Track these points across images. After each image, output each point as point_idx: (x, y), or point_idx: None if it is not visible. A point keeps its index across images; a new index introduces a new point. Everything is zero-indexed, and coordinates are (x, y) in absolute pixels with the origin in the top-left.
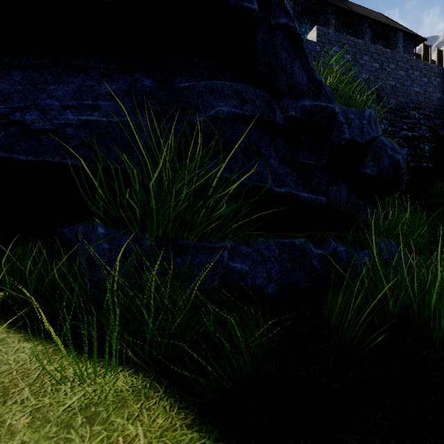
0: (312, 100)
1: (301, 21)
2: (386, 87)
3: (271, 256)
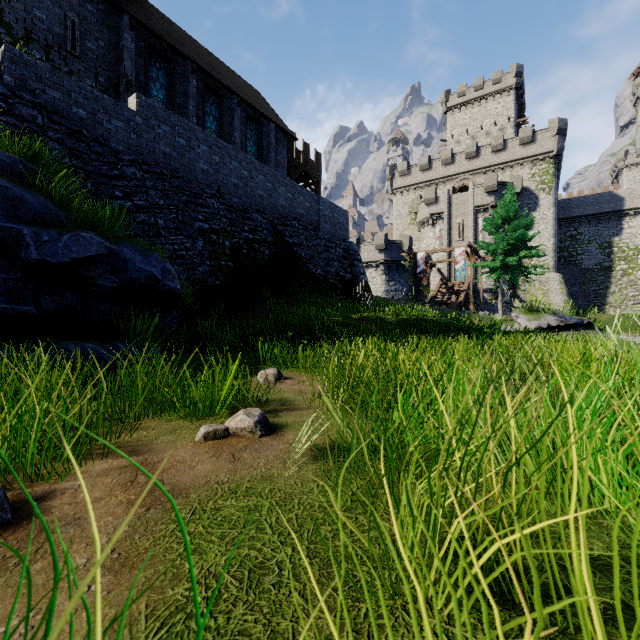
0: None
1: (151, 63)
2: (228, 183)
3: None
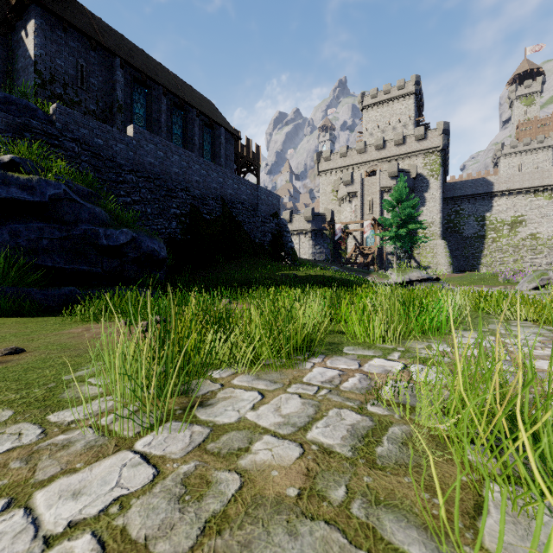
0: (87, 225)
1: (134, 90)
2: (192, 181)
3: (56, 294)
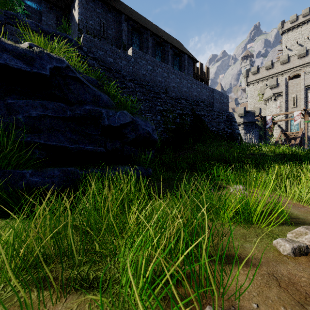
0: (91, 106)
1: (133, 35)
2: (170, 86)
3: (55, 175)
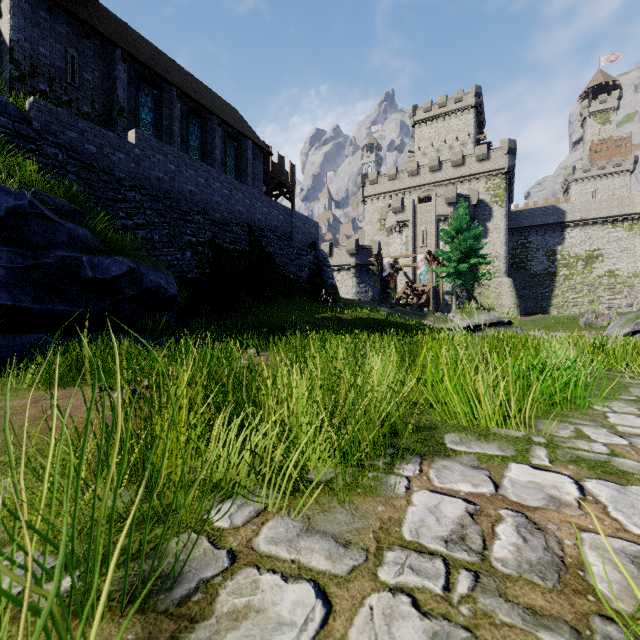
0: (65, 251)
1: (140, 90)
2: (211, 202)
3: (16, 343)
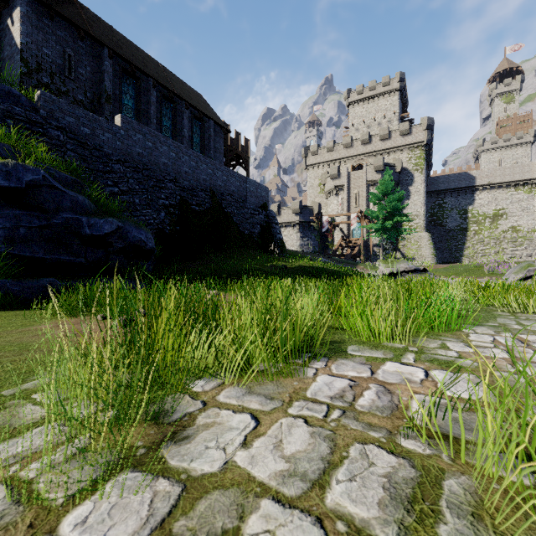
0: (69, 213)
1: (123, 81)
2: (181, 172)
3: (34, 285)
